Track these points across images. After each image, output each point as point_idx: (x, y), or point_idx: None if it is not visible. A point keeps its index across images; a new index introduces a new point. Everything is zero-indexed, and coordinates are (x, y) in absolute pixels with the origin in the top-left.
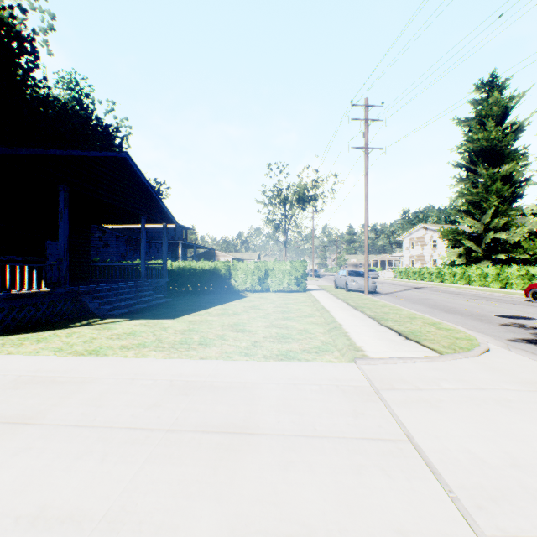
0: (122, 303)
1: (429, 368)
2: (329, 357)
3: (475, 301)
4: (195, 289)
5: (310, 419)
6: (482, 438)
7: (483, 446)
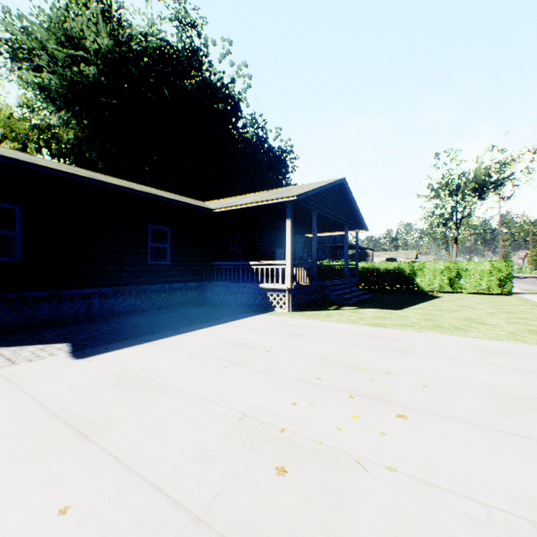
0: (346, 295)
1: None
2: None
3: None
4: (377, 287)
5: None
6: None
7: None
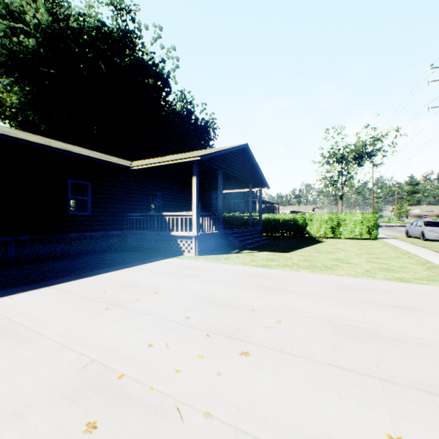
0: (248, 241)
1: None
2: None
3: None
4: (277, 234)
5: None
6: None
7: None
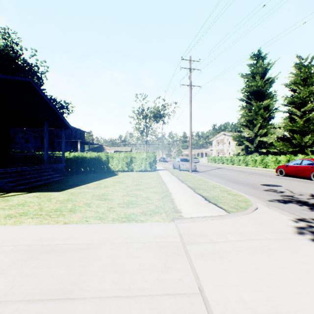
0: (26, 181)
1: (221, 224)
2: (157, 218)
3: (250, 176)
4: (85, 170)
5: (128, 277)
6: (253, 286)
7: (254, 295)
